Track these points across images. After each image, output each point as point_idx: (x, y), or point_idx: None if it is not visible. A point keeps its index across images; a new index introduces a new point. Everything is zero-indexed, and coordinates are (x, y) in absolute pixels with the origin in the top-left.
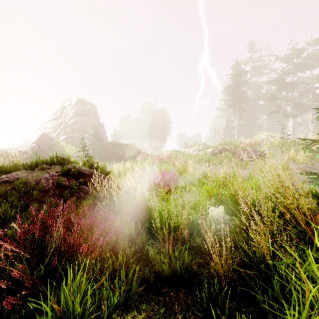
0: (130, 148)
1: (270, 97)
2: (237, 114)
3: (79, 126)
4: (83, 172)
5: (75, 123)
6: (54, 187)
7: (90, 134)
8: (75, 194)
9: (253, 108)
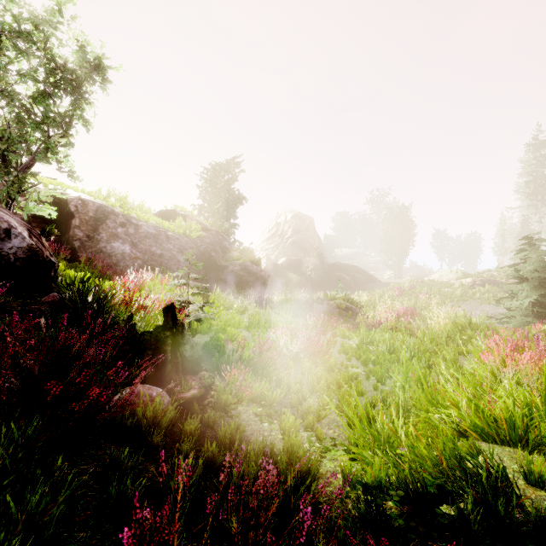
0: (358, 270)
1: None
2: (538, 213)
3: (298, 246)
4: (346, 306)
5: (293, 243)
6: (337, 315)
7: (314, 257)
8: (349, 320)
9: None
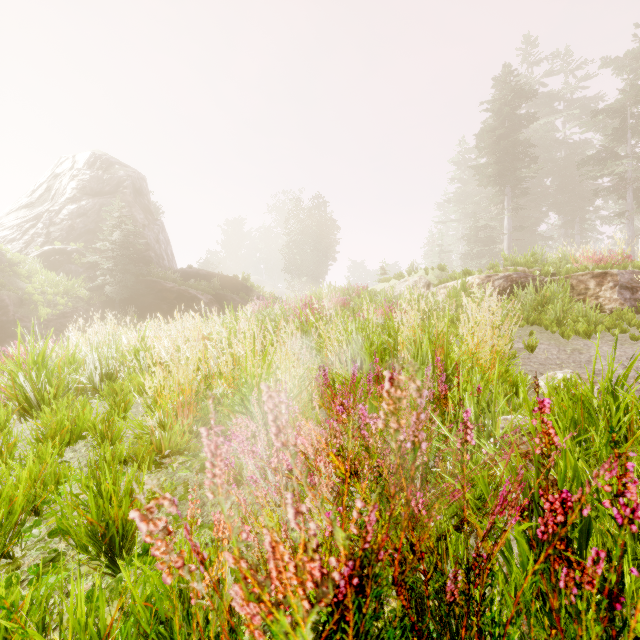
0: (234, 286)
1: (598, 155)
2: (508, 200)
3: (90, 222)
4: None
5: (78, 216)
6: None
7: (111, 241)
8: None
9: (534, 195)
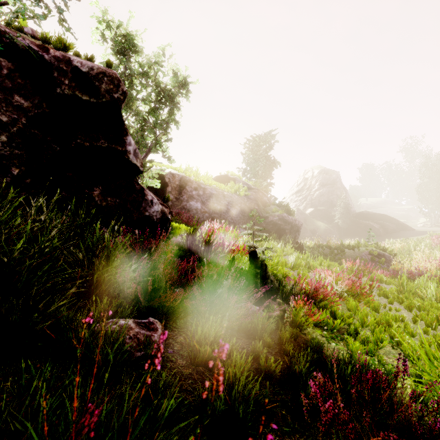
0: (387, 219)
1: None
2: None
3: (325, 197)
4: (378, 253)
5: (320, 195)
6: (370, 261)
7: (341, 207)
8: (382, 266)
9: None
